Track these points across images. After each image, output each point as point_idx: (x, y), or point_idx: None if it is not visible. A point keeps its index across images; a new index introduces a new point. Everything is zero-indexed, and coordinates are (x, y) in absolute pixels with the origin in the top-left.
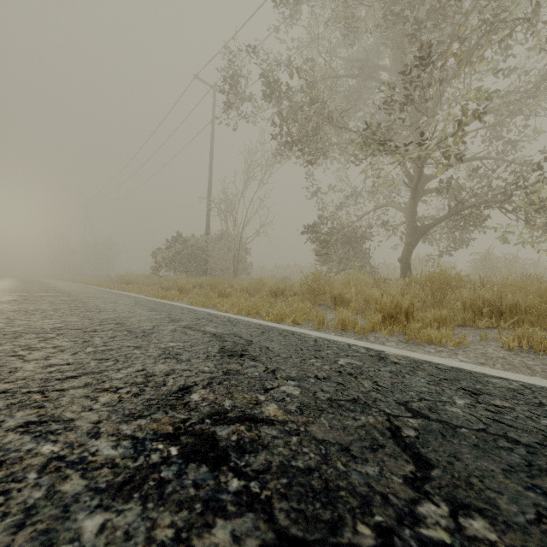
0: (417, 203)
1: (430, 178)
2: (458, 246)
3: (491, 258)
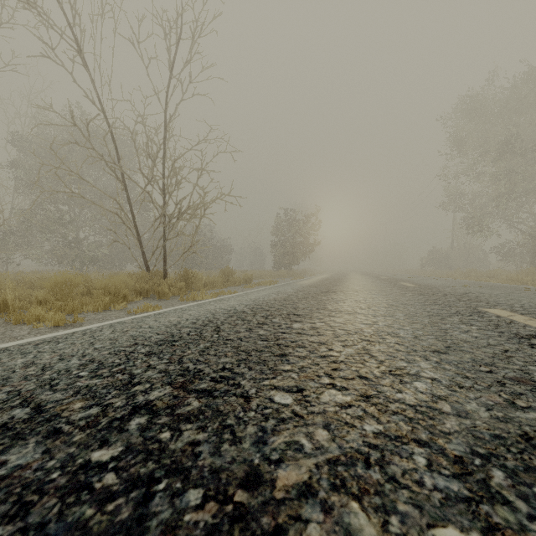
0: None
1: None
2: None
3: None
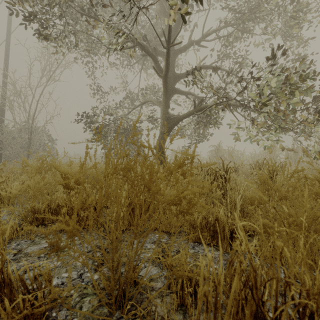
0: (170, 98)
1: (180, 76)
2: (201, 139)
3: (220, 149)
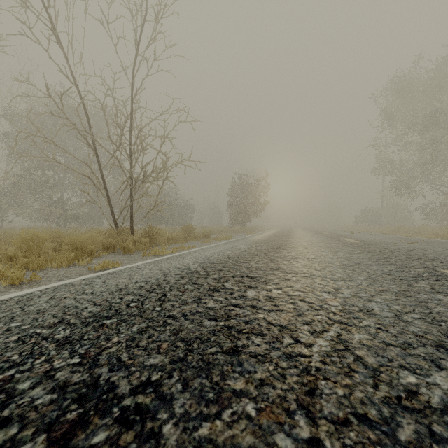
0: None
1: None
2: None
3: None
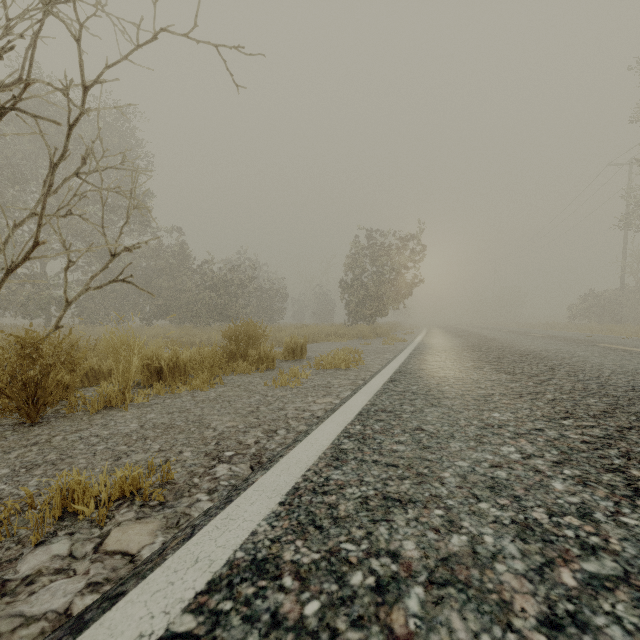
0: None
1: None
2: None
3: None
